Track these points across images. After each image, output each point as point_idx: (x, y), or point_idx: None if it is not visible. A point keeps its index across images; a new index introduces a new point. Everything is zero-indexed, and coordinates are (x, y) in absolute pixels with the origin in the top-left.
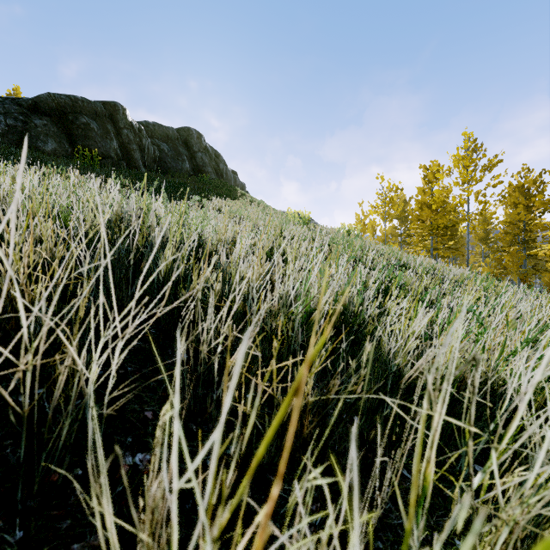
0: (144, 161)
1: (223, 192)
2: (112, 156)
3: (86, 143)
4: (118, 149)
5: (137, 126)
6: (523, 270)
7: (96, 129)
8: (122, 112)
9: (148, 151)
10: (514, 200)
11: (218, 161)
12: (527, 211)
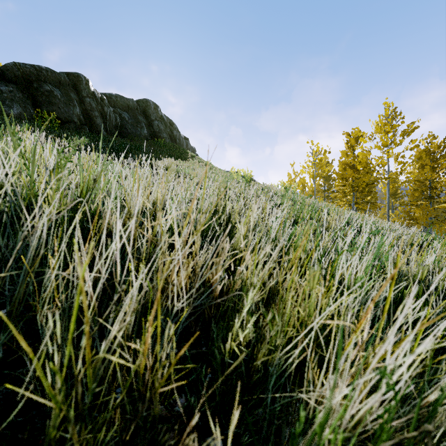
0: (106, 126)
1: (176, 154)
2: (75, 121)
3: (50, 108)
4: (81, 115)
5: (99, 96)
6: (430, 221)
7: (60, 96)
8: (85, 82)
9: (109, 118)
10: (421, 162)
11: (172, 128)
12: (433, 171)
